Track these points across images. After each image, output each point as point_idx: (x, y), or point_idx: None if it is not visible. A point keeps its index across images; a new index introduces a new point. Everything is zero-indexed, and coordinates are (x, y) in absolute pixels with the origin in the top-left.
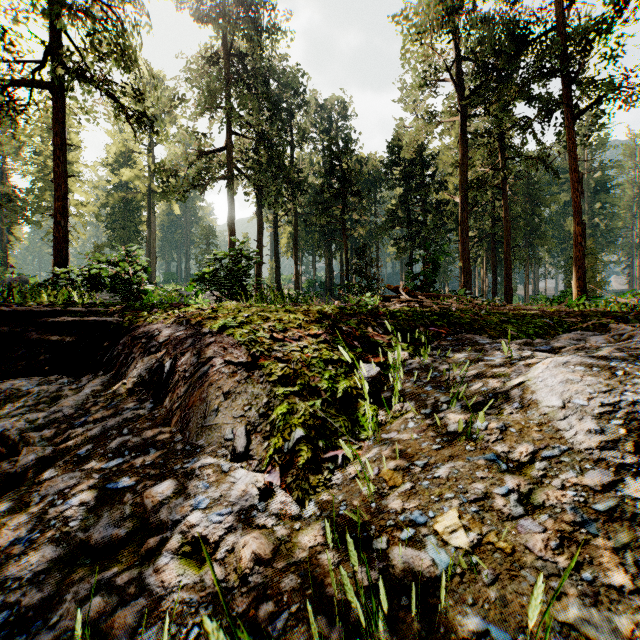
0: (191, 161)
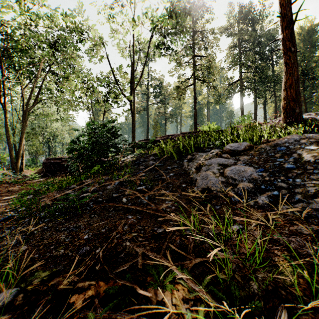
0: (226, 88)
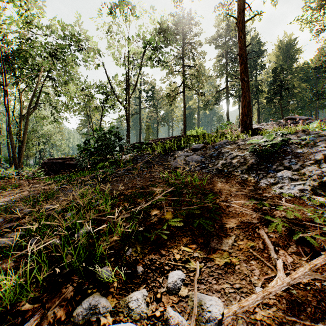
0: (213, 95)
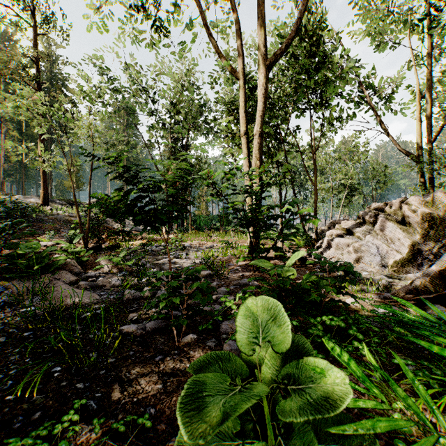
0: None
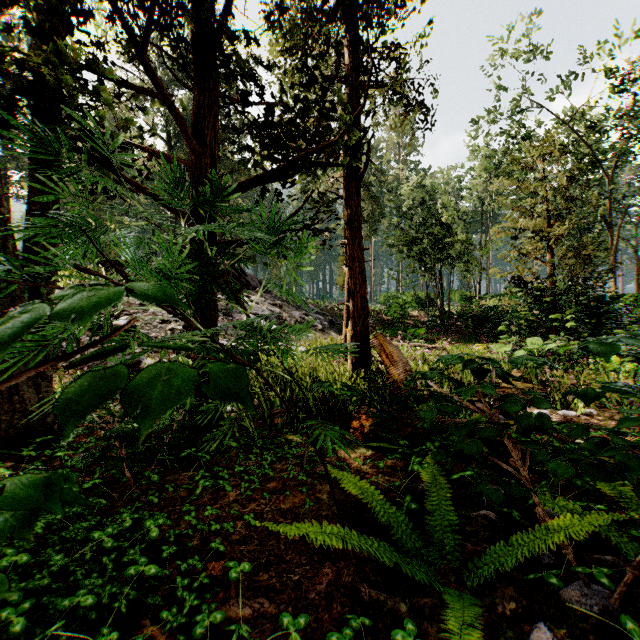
0: None
